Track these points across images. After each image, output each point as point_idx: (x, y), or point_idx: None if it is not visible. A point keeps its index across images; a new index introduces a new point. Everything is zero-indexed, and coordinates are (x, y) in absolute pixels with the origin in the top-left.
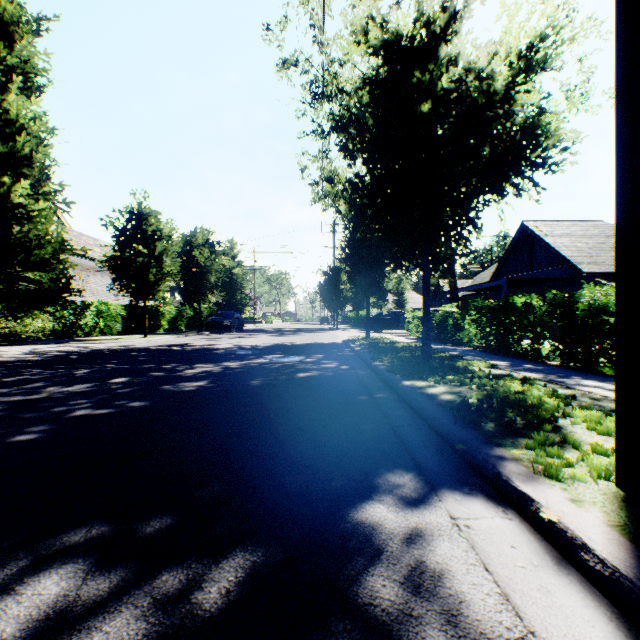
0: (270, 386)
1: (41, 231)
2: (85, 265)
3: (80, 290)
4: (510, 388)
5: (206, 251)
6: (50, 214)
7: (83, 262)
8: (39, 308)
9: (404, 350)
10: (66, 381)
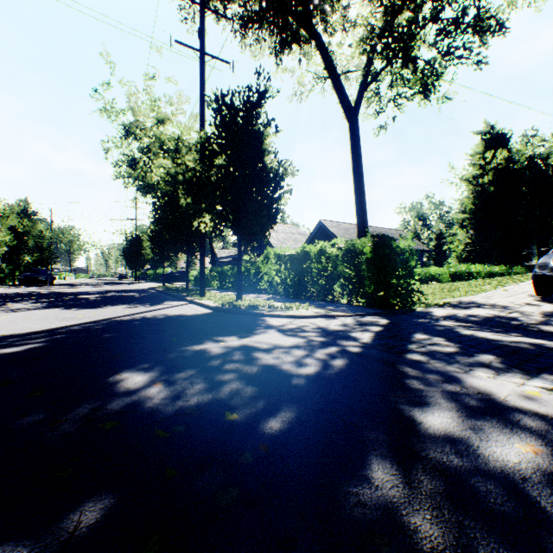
0: (129, 297)
1: None
2: None
3: None
4: None
5: (26, 220)
6: None
7: None
8: None
9: (181, 288)
10: (36, 299)
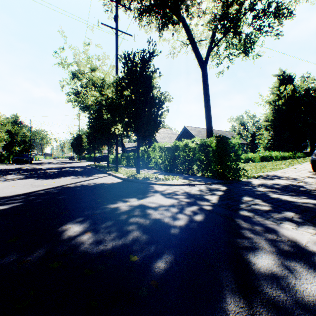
0: (74, 171)
1: None
2: None
3: None
4: None
5: (16, 126)
6: None
7: None
8: None
9: (104, 166)
10: (21, 173)
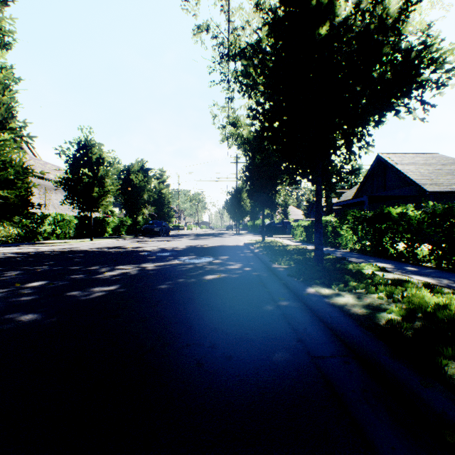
0: (177, 291)
1: (6, 157)
2: (48, 186)
3: (40, 204)
4: (426, 299)
5: (140, 175)
6: (12, 143)
7: (46, 183)
8: (5, 218)
9: (296, 252)
10: None
